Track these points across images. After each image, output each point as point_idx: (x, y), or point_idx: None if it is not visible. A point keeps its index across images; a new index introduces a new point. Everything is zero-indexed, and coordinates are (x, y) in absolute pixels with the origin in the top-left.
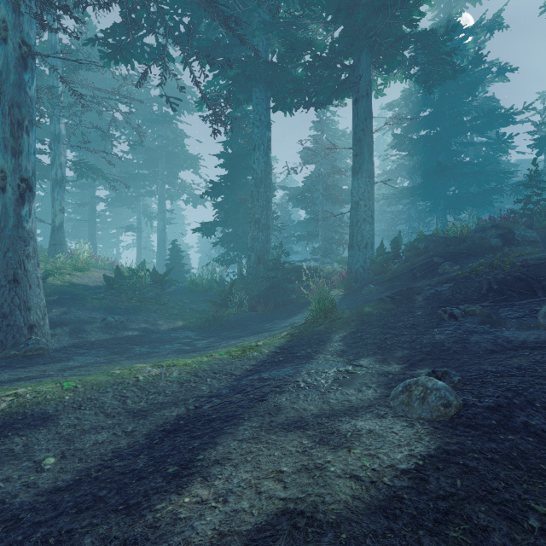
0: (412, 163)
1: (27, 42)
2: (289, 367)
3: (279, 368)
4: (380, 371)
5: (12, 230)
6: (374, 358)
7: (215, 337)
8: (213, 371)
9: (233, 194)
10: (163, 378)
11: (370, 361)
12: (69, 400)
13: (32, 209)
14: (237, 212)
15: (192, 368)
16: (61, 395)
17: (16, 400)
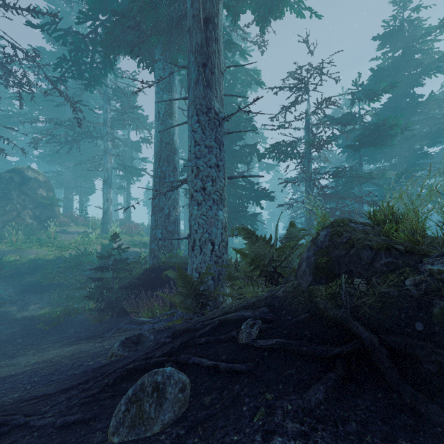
0: None
1: None
2: None
3: None
4: None
5: None
6: None
7: None
8: None
9: None
10: None
11: None
12: None
13: None
14: None
15: None
16: None
17: None
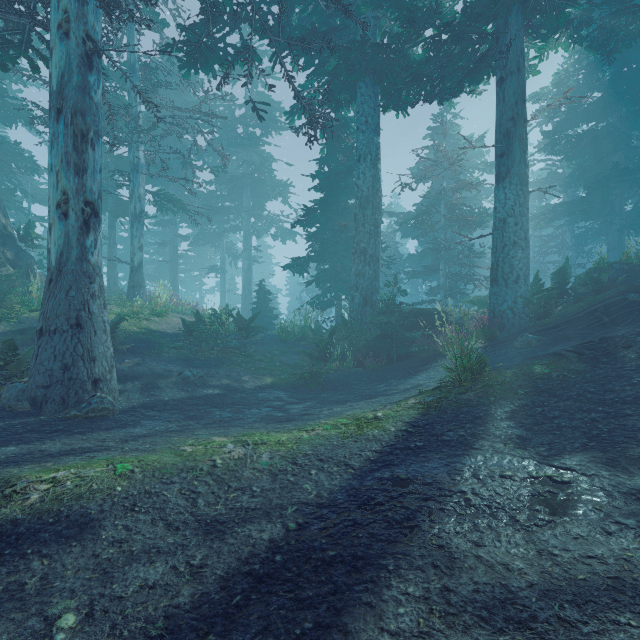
0: (568, 170)
1: (93, 37)
2: (437, 460)
3: (420, 460)
4: (620, 487)
5: (75, 264)
6: (589, 457)
7: (313, 400)
8: (319, 457)
9: (330, 222)
10: (248, 464)
11: (585, 462)
12: (121, 493)
13: (98, 239)
14: (336, 243)
15: (288, 449)
16: (112, 484)
17: (52, 490)
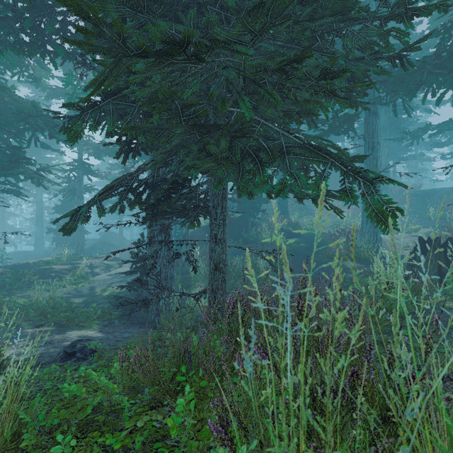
0: None
1: None
2: None
3: None
4: None
5: None
6: None
7: None
8: None
9: None
10: None
11: None
12: None
13: None
14: None
15: None
16: None
17: None
